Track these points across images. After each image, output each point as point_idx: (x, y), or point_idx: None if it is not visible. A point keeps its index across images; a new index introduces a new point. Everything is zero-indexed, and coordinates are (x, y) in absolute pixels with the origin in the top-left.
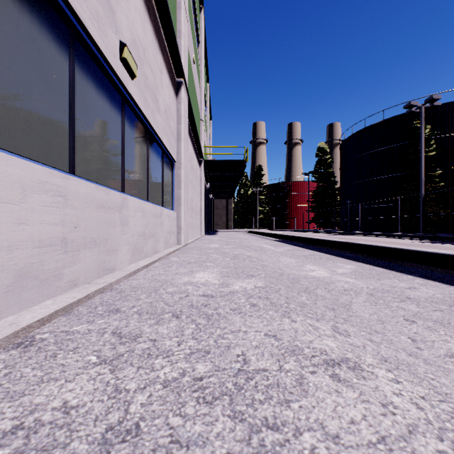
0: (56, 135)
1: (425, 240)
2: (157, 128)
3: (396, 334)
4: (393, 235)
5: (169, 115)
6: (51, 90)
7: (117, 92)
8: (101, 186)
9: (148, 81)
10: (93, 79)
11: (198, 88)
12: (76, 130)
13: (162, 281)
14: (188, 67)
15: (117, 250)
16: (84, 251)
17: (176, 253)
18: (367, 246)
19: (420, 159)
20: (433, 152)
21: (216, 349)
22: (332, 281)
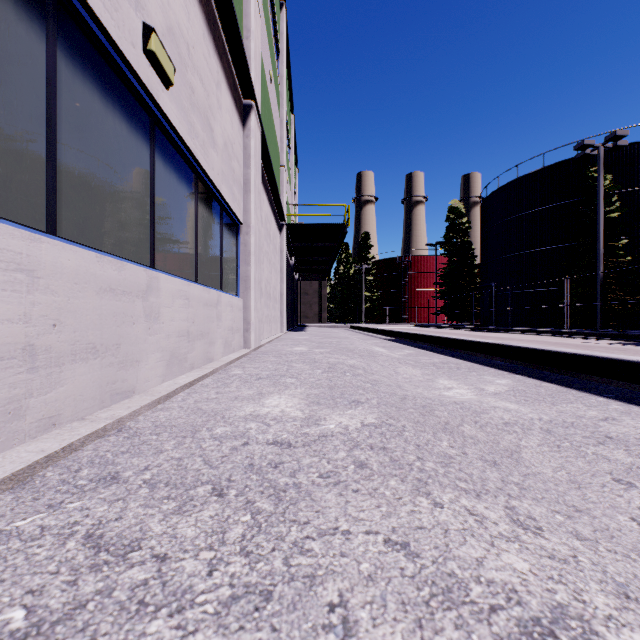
0: (18, 165)
1: (608, 339)
2: (212, 171)
3: (609, 511)
4: (559, 332)
5: (231, 154)
6: (7, 86)
7: (141, 108)
8: (108, 256)
9: (196, 97)
10: (96, 79)
11: (278, 119)
12: (62, 162)
13: (210, 412)
14: (262, 86)
15: (139, 361)
16: (73, 365)
17: (241, 361)
18: (530, 350)
19: (597, 223)
20: (615, 212)
21: (285, 585)
22: (484, 409)
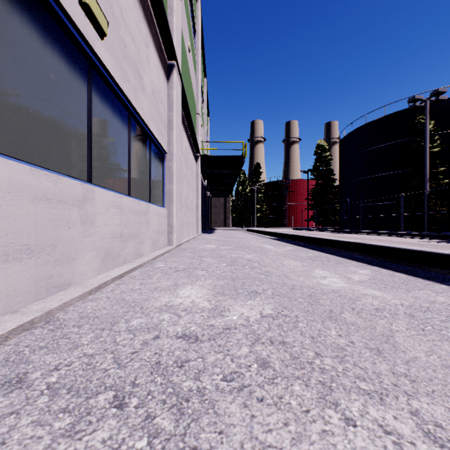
0: None
1: (434, 239)
2: (141, 110)
3: None
4: (398, 233)
5: (157, 99)
6: None
7: (79, 52)
8: (46, 170)
9: (128, 51)
10: (35, 21)
11: (195, 80)
12: None
13: (131, 303)
14: (182, 53)
15: (75, 258)
16: (6, 265)
17: (164, 256)
18: (383, 248)
19: (424, 155)
20: (436, 148)
21: None
22: (357, 297)
